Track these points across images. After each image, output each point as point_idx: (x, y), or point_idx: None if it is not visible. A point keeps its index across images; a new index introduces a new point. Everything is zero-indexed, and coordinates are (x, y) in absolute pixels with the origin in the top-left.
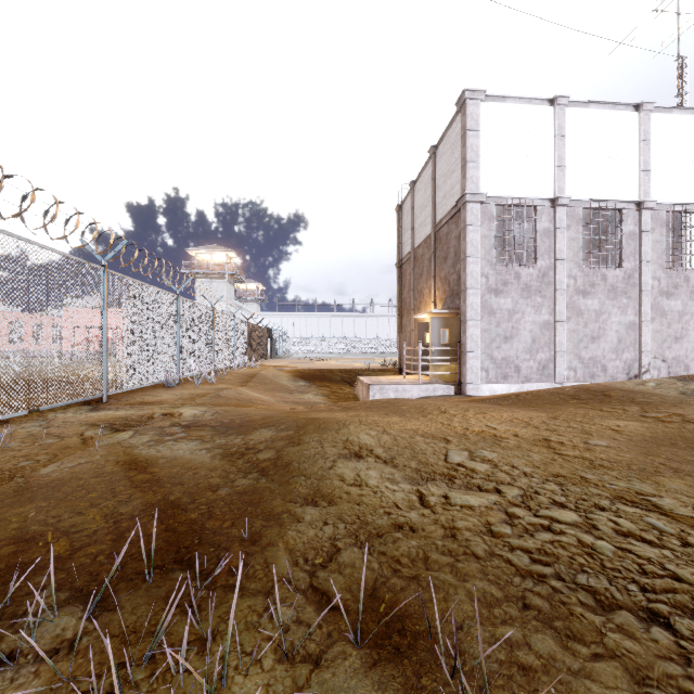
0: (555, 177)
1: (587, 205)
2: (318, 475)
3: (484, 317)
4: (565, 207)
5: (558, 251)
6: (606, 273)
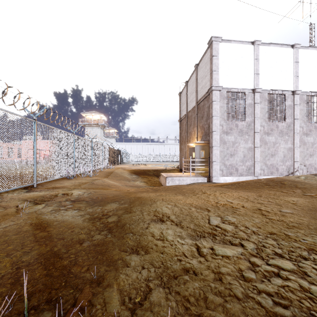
0: (254, 78)
1: (269, 92)
2: (139, 233)
3: (221, 145)
4: (259, 93)
5: (256, 113)
6: (278, 124)
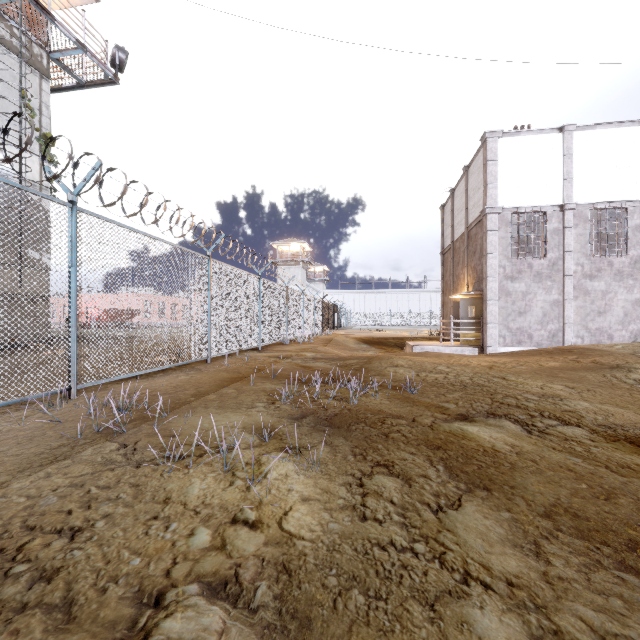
0: (564, 187)
1: (593, 207)
2: (379, 370)
3: (501, 297)
4: (572, 210)
5: (566, 245)
6: (612, 260)
